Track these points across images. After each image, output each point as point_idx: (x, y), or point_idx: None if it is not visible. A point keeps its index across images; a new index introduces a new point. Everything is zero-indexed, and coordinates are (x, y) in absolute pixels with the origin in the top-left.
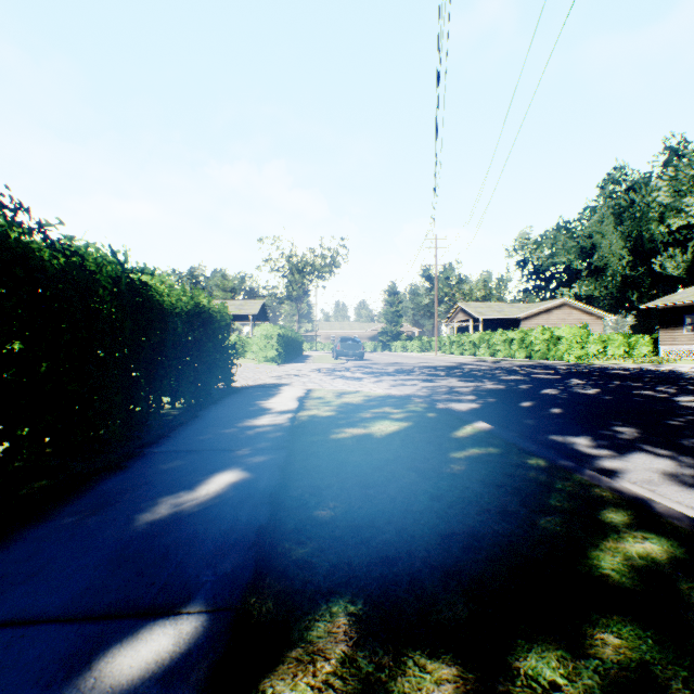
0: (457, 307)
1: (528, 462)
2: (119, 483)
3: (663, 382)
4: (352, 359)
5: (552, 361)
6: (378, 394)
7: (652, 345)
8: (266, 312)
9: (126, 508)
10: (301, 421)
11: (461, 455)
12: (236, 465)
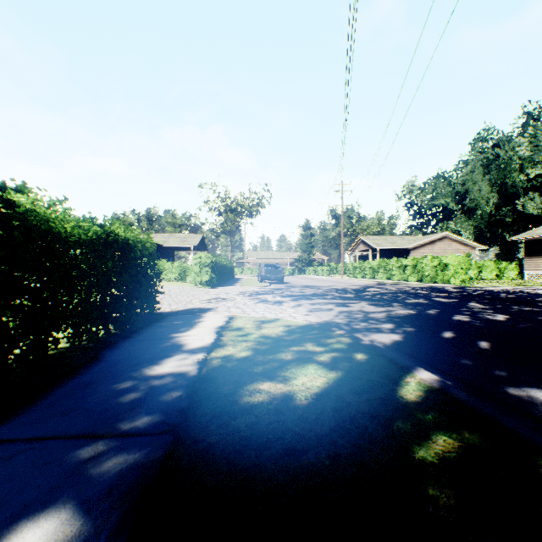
0: (358, 239)
1: None
2: None
3: None
4: (274, 282)
5: (441, 284)
6: (298, 323)
7: (518, 270)
8: (205, 244)
9: None
10: (211, 367)
11: (432, 455)
12: (74, 489)
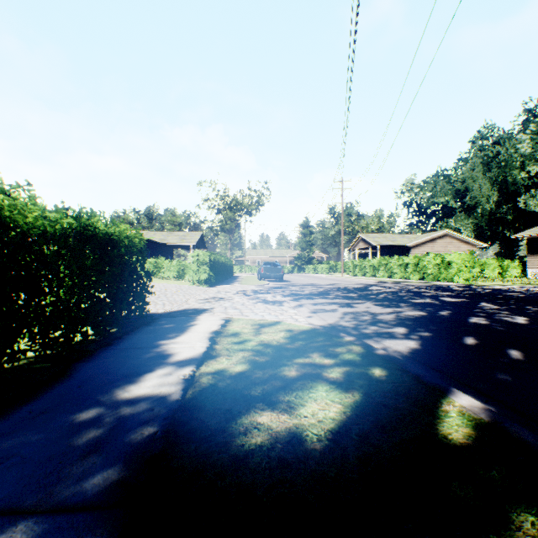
0: (358, 237)
1: None
2: None
3: None
4: (274, 280)
5: (444, 283)
6: (301, 327)
7: (521, 268)
8: (204, 242)
9: None
10: (198, 388)
11: None
12: None
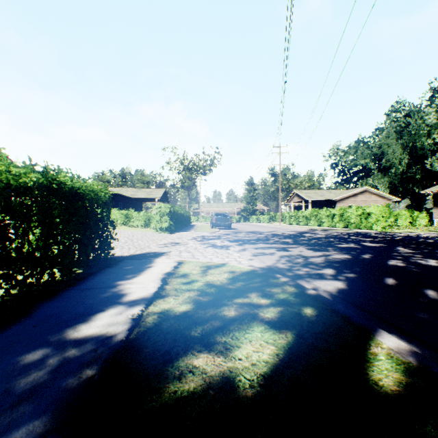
0: (293, 193)
1: None
2: None
3: None
4: (224, 228)
5: (365, 230)
6: (243, 268)
7: (428, 218)
8: (167, 196)
9: None
10: (143, 328)
11: None
12: None
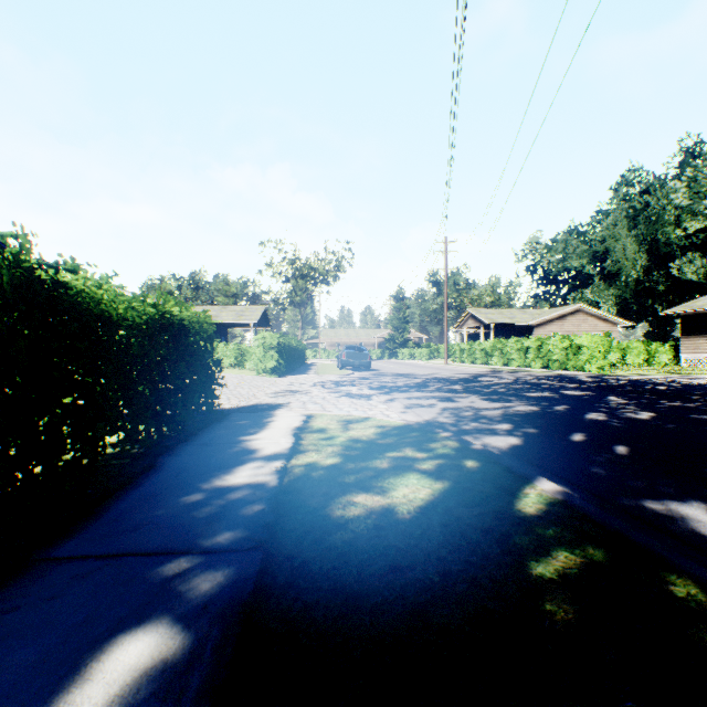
0: (466, 313)
1: (676, 594)
2: None
3: None
4: (358, 369)
5: (573, 372)
6: (393, 422)
7: (673, 353)
8: (268, 319)
9: None
10: (294, 477)
11: (551, 572)
12: (166, 605)
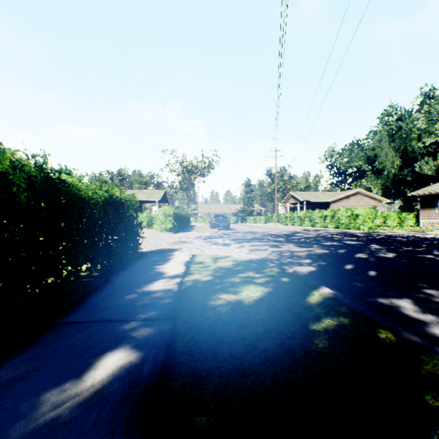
0: (289, 194)
1: (380, 336)
2: (14, 367)
3: (434, 247)
4: (222, 228)
5: (353, 230)
6: (243, 258)
7: (415, 219)
8: (166, 198)
9: (4, 410)
10: (187, 286)
11: (320, 328)
12: (127, 341)
